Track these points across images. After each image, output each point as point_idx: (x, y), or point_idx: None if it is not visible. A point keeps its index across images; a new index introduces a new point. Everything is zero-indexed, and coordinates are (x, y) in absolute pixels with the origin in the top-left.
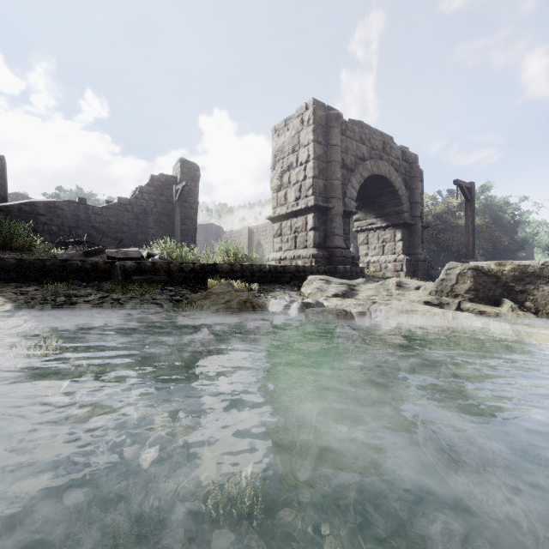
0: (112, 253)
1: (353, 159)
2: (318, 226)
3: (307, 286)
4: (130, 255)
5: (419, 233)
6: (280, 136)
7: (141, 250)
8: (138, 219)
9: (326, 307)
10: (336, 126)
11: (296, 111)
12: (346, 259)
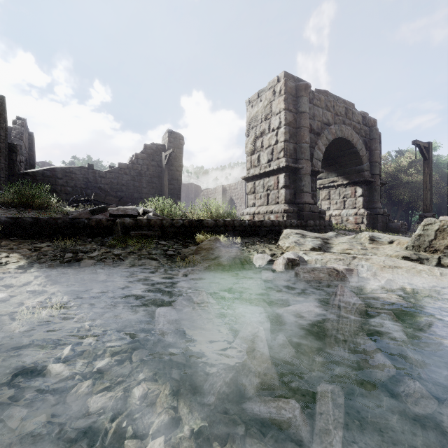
0: (114, 211)
1: (319, 124)
2: (289, 184)
3: (284, 240)
4: (129, 212)
5: (378, 189)
6: (253, 107)
7: (138, 207)
8: (134, 180)
9: (306, 261)
10: (305, 95)
11: (268, 84)
12: (314, 213)
